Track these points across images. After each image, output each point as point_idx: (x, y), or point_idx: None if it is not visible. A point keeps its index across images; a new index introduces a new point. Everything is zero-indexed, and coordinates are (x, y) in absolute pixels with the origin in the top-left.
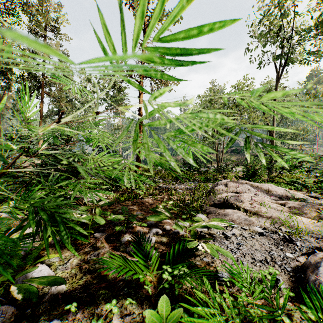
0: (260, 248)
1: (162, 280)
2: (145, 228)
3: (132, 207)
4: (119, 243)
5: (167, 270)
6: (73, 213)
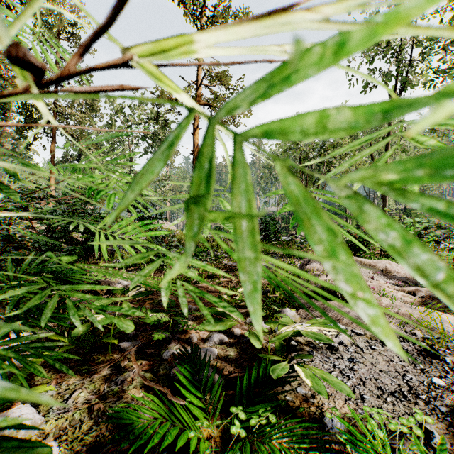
0: (387, 368)
1: (229, 434)
2: (201, 332)
3: None
4: (159, 359)
5: (238, 415)
6: None
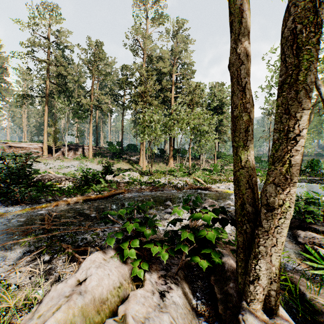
0: None
1: None
2: None
3: None
4: None
5: None
6: None
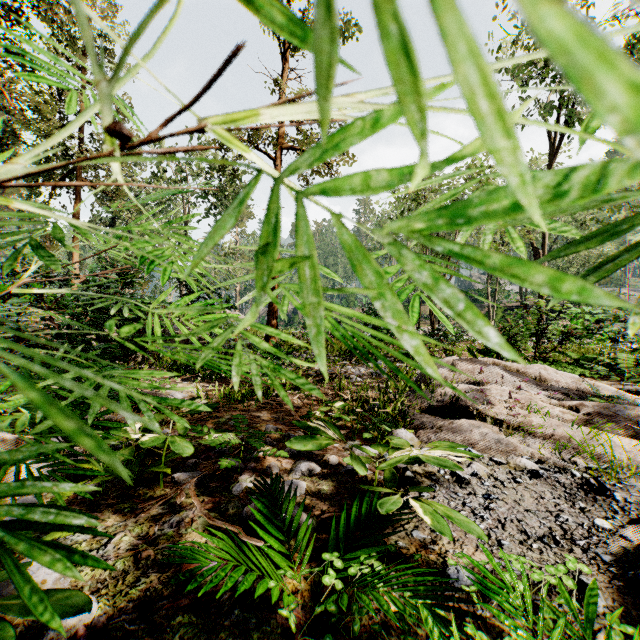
0: (535, 507)
1: (321, 588)
2: (285, 460)
3: (258, 413)
4: (227, 494)
5: (332, 564)
6: (129, 430)
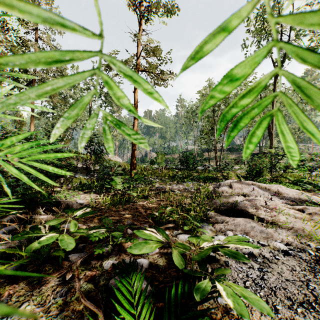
0: (291, 277)
1: None
2: None
3: (123, 213)
4: (100, 269)
5: None
6: (42, 228)
